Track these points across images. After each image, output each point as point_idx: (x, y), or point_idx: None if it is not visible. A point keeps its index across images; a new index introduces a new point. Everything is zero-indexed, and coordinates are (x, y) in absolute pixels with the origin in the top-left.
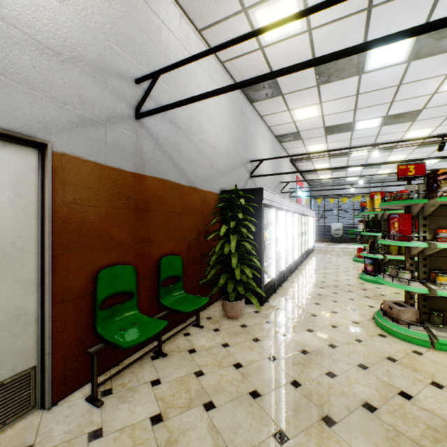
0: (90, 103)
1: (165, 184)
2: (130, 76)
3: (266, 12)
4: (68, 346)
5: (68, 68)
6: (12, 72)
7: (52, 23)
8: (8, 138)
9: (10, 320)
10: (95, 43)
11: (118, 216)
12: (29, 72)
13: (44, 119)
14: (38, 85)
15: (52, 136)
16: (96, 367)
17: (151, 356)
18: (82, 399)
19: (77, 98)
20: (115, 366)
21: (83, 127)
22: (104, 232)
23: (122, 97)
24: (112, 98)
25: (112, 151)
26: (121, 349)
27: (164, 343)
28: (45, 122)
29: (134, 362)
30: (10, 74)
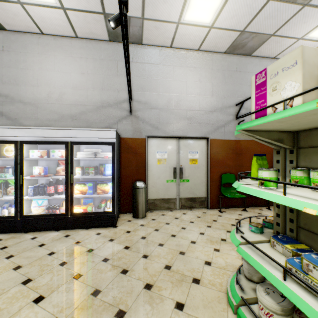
0: (219, 121)
1: (250, 141)
2: (233, 104)
3: (317, 31)
4: (213, 194)
5: (213, 114)
6: (201, 122)
7: (209, 104)
8: (200, 138)
9: (201, 183)
10: (221, 101)
11: (228, 156)
12: (205, 120)
13: (208, 131)
14: (206, 122)
15: (209, 135)
16: (220, 201)
17: (241, 210)
18: (217, 210)
19: (216, 121)
20: (227, 208)
21: (217, 129)
22: (224, 162)
23: (230, 114)
24: (226, 116)
25: (226, 134)
26: (230, 203)
27: (248, 209)
28: (208, 132)
29: (233, 207)
30: (201, 123)
